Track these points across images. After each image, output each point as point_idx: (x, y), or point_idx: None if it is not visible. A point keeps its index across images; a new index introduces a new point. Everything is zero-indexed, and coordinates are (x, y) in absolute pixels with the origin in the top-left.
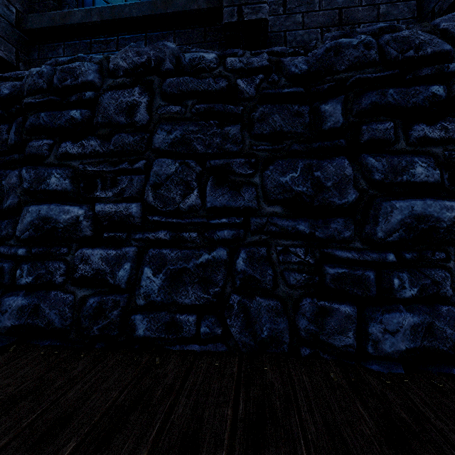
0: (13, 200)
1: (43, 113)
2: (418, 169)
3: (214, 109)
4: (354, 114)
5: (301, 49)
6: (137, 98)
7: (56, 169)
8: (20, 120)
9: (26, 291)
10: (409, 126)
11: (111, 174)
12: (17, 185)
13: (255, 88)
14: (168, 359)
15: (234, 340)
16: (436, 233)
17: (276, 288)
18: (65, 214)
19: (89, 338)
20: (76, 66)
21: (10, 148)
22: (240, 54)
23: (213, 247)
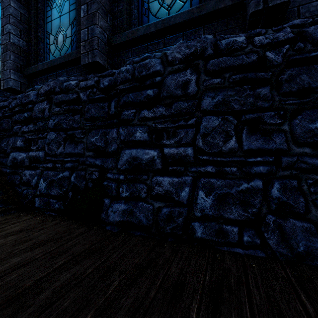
0: (114, 146)
1: (130, 94)
2: None
3: (247, 77)
4: None
5: (315, 17)
6: (189, 77)
7: (139, 127)
8: (116, 99)
9: (124, 200)
10: None
11: (172, 129)
12: (116, 137)
13: (282, 56)
14: (223, 256)
15: (272, 249)
16: None
17: (307, 213)
18: (146, 155)
19: (163, 234)
20: (147, 62)
21: (109, 116)
22: (263, 32)
23: (250, 179)
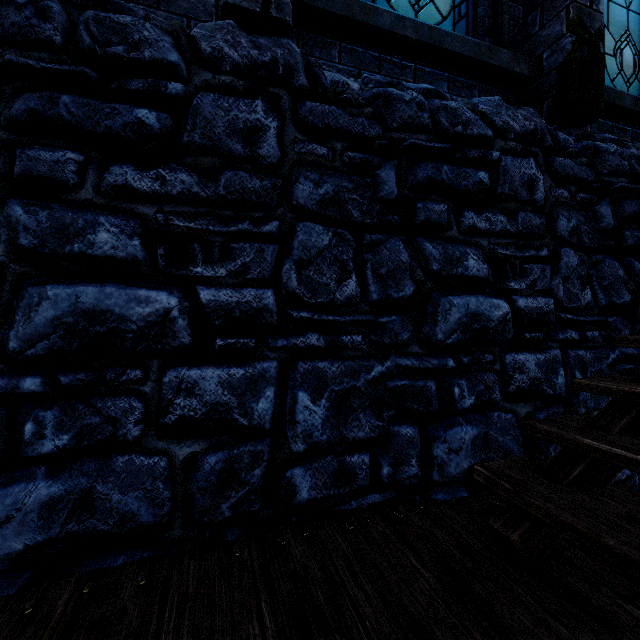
0: None
1: None
2: (101, 235)
3: None
4: (5, 125)
5: None
6: None
7: None
8: None
9: None
10: (108, 165)
11: None
12: None
13: None
14: None
15: None
16: (121, 340)
17: None
18: None
19: None
20: None
21: None
22: None
23: None
